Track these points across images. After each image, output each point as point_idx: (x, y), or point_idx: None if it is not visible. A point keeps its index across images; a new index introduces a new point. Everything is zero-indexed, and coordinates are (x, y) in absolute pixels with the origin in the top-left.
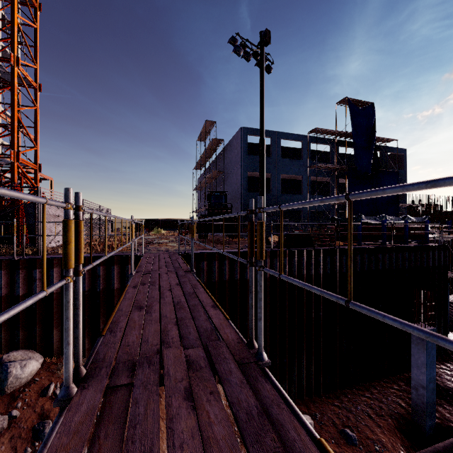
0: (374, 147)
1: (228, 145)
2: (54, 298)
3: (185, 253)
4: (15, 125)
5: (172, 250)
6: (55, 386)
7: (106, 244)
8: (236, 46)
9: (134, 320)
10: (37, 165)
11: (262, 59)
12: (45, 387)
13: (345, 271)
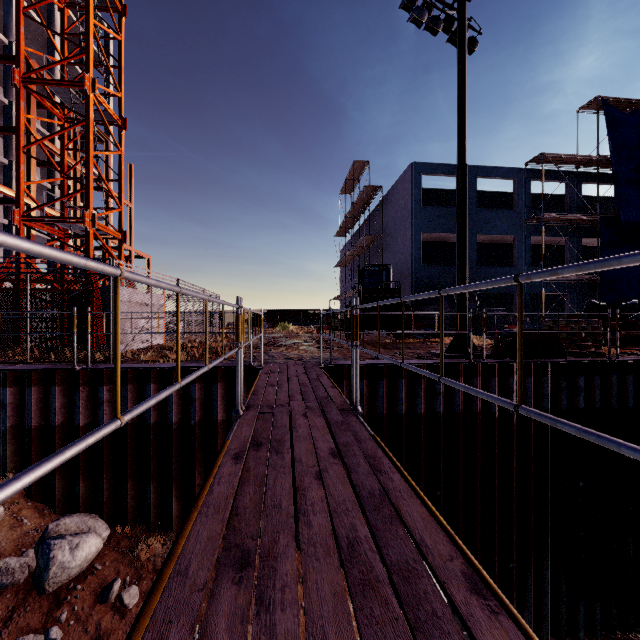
0: None
1: (390, 194)
2: (129, 432)
3: (330, 364)
4: (91, 176)
5: (308, 359)
6: (123, 581)
7: (118, 377)
8: (416, 7)
9: None
10: (121, 233)
11: (462, 25)
12: (107, 585)
13: (632, 405)
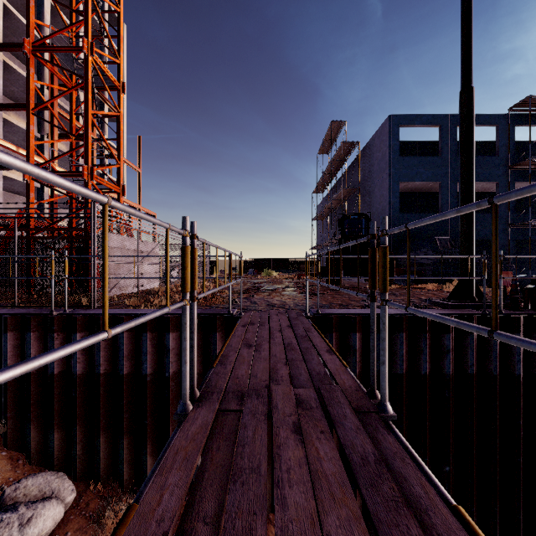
0: None
1: (366, 149)
2: (102, 382)
3: (316, 313)
4: (90, 133)
5: (291, 306)
6: None
7: None
8: None
9: None
10: (120, 187)
11: None
12: None
13: None
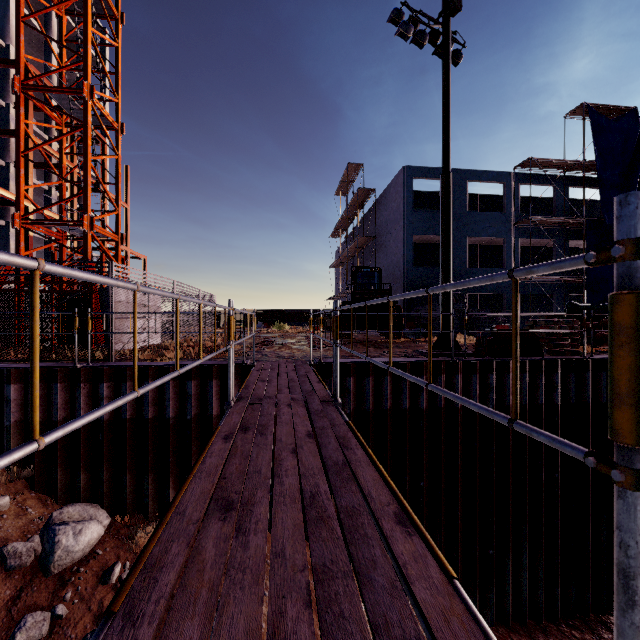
0: (637, 183)
1: (383, 197)
2: (128, 426)
3: (319, 362)
4: (89, 180)
5: (299, 357)
6: (123, 565)
7: (135, 362)
8: (402, 22)
9: (203, 559)
10: (118, 235)
11: (446, 39)
12: (108, 568)
13: (604, 400)
